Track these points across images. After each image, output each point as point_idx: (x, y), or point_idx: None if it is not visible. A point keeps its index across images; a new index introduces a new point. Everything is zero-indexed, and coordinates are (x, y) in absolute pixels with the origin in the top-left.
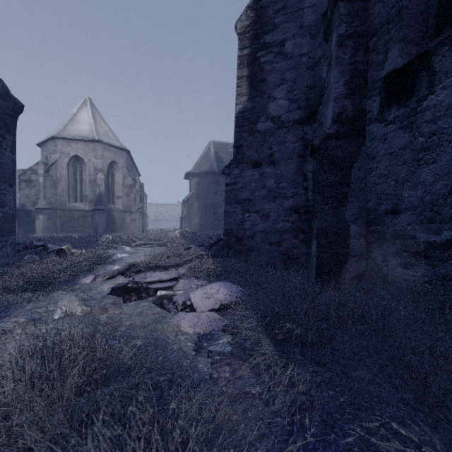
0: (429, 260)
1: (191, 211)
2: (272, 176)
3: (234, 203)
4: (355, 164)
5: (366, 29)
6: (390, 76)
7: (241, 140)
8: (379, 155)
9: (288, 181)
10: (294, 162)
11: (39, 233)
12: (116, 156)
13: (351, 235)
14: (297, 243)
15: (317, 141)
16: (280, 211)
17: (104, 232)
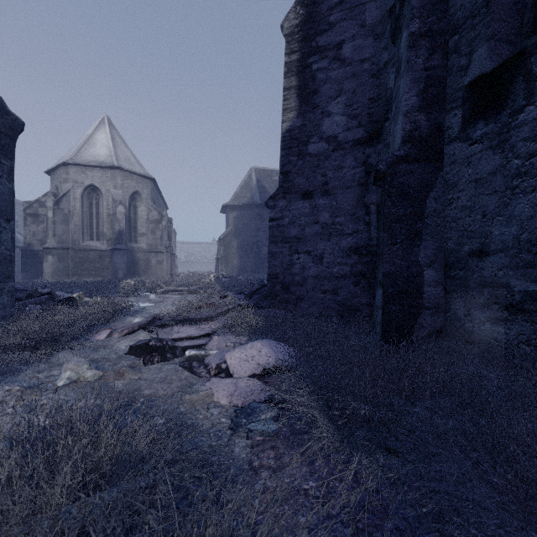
0: (526, 314)
1: (229, 251)
2: (326, 209)
3: (280, 242)
4: (431, 194)
5: (445, 25)
6: (476, 83)
7: (288, 165)
8: (461, 182)
9: (346, 215)
10: (353, 191)
11: (47, 277)
12: (140, 185)
13: (425, 282)
14: (358, 291)
15: (383, 165)
16: (337, 252)
17: (125, 276)
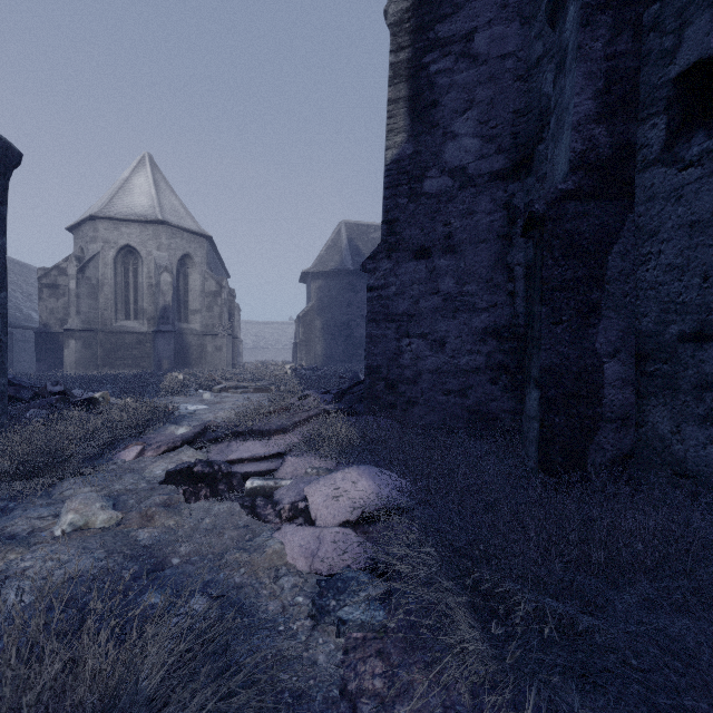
0: None
1: (311, 333)
2: (450, 274)
3: (382, 321)
4: (615, 248)
5: None
6: (691, 74)
7: (395, 210)
8: (665, 227)
9: (480, 281)
10: (490, 247)
11: (69, 369)
12: (192, 246)
13: (606, 381)
14: (496, 392)
15: (541, 205)
16: (465, 335)
17: (172, 367)
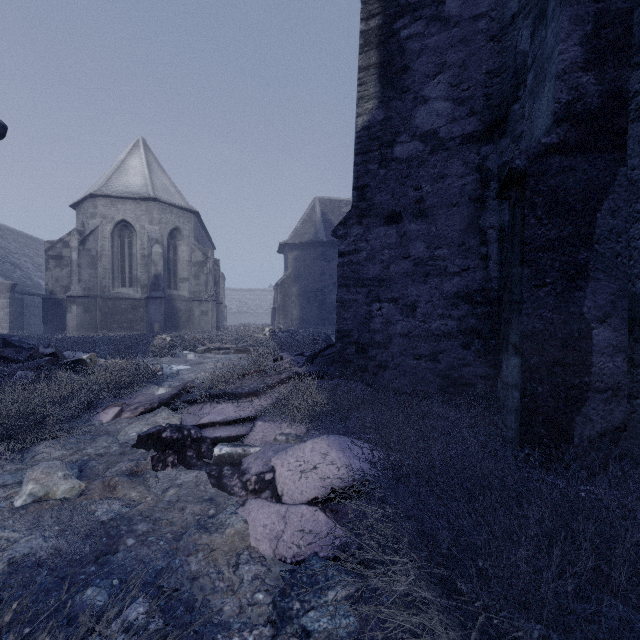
0: None
1: (288, 299)
2: (421, 238)
3: (353, 286)
4: (604, 204)
5: None
6: None
7: (365, 176)
8: None
9: (451, 245)
10: (462, 210)
11: (71, 331)
12: (180, 220)
13: (595, 348)
14: (469, 356)
15: (522, 161)
16: (437, 299)
17: (163, 329)
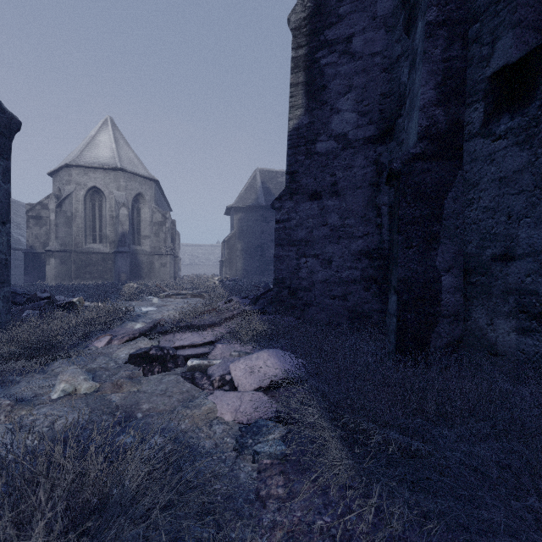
0: None
1: (233, 254)
2: (335, 211)
3: (286, 245)
4: (449, 194)
5: (465, 13)
6: (500, 74)
7: (295, 164)
8: (483, 181)
9: (356, 216)
10: (364, 192)
11: (50, 280)
12: (143, 187)
13: (443, 288)
14: (368, 296)
15: (398, 164)
16: (346, 255)
17: (128, 279)
